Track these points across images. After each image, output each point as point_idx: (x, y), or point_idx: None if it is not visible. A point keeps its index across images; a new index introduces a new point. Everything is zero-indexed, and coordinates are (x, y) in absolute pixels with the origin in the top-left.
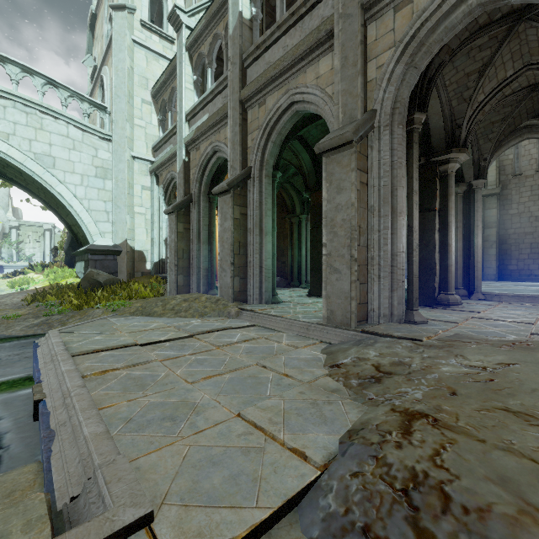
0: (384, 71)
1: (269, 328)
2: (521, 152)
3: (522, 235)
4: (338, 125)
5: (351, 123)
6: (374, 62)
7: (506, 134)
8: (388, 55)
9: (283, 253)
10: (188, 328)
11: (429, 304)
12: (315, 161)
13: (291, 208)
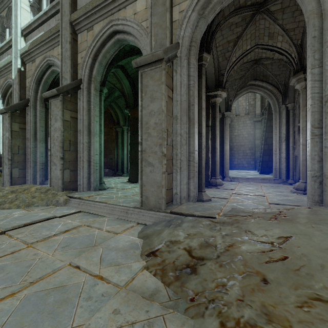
0: (184, 15)
1: (93, 214)
2: (239, 103)
3: (239, 146)
4: (151, 50)
5: (161, 48)
6: (177, 7)
7: (241, 87)
8: (187, 3)
9: (111, 152)
10: (3, 222)
11: (205, 185)
12: (133, 87)
13: (117, 121)
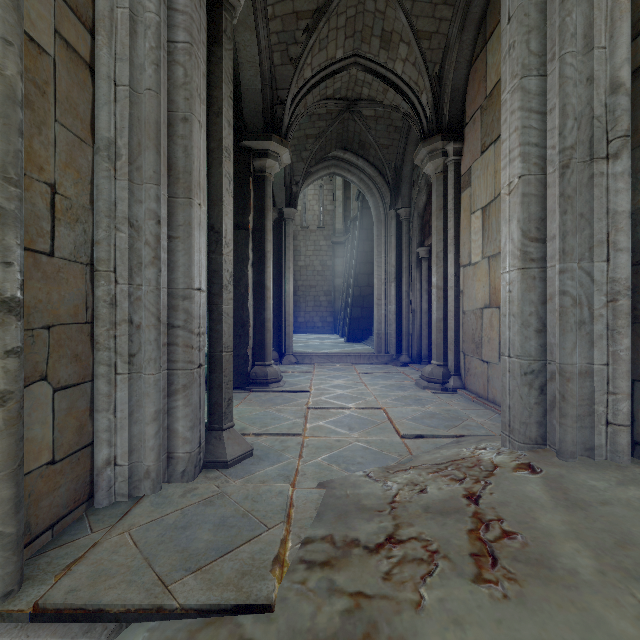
0: None
1: None
2: (308, 205)
3: (308, 288)
4: None
5: None
6: None
7: (317, 159)
8: None
9: None
10: None
11: (239, 385)
12: None
13: None
